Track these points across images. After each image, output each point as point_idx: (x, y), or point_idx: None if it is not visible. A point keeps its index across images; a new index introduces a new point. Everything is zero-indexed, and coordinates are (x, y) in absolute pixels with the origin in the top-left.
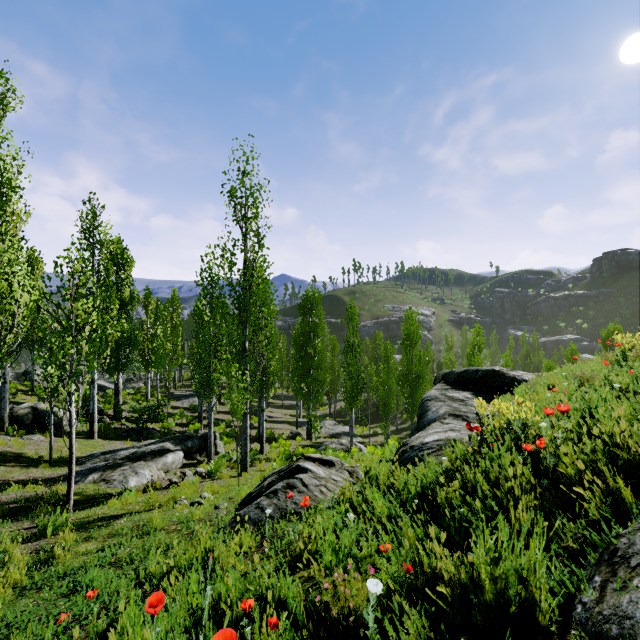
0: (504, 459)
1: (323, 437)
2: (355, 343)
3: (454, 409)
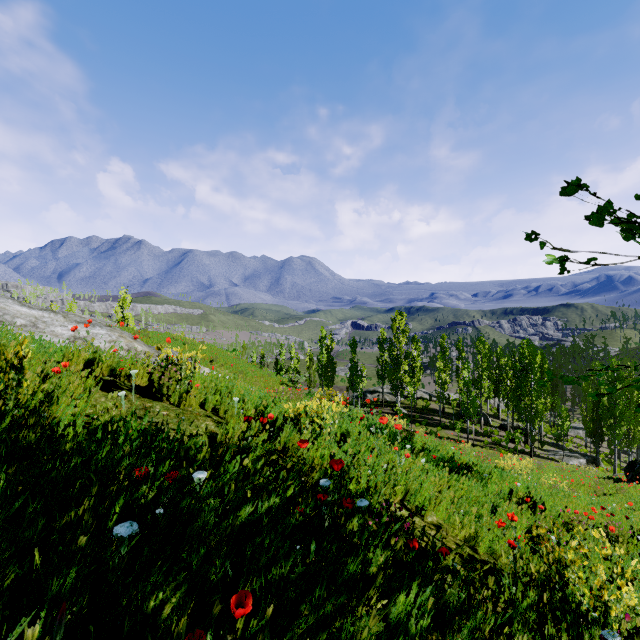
0: None
1: None
2: None
3: None
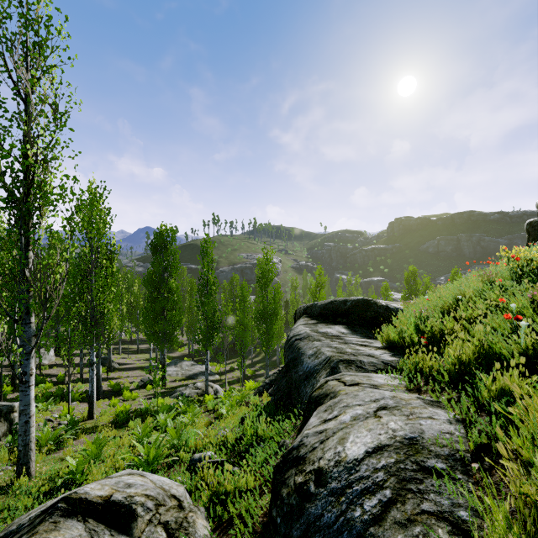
0: None
1: (179, 380)
2: (211, 281)
3: (338, 351)
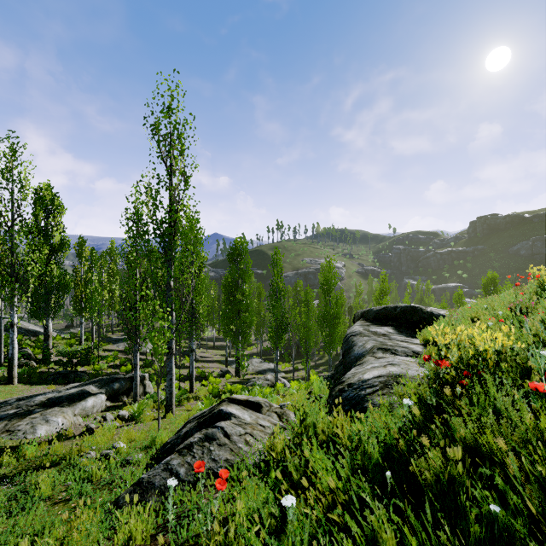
0: (521, 407)
1: (250, 374)
2: (280, 287)
3: (381, 343)
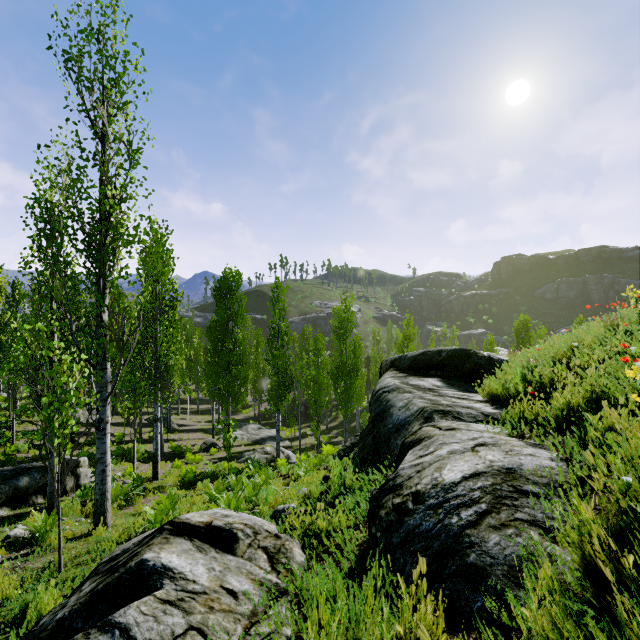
0: None
1: (245, 445)
2: (282, 331)
3: (432, 402)
